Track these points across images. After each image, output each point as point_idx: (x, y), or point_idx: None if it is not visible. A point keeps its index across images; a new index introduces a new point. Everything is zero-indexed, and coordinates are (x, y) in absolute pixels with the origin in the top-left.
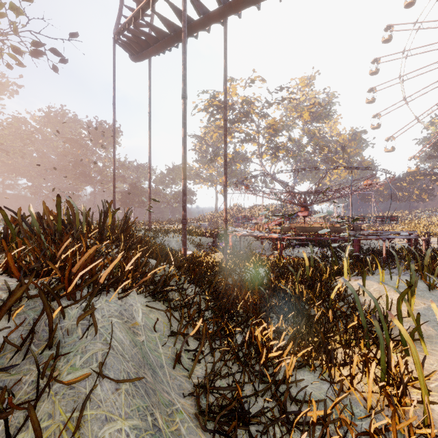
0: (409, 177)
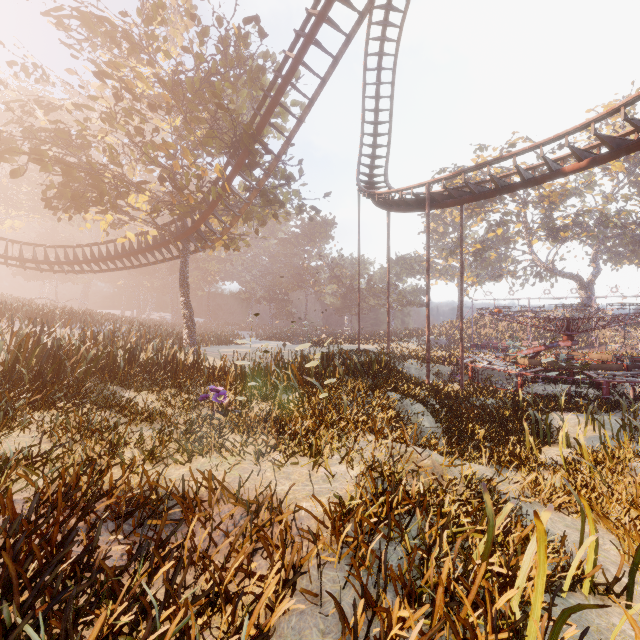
0: None
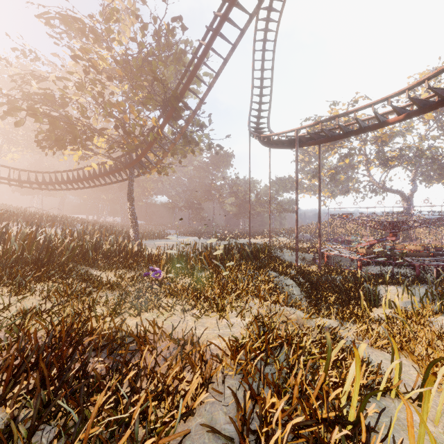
0: None
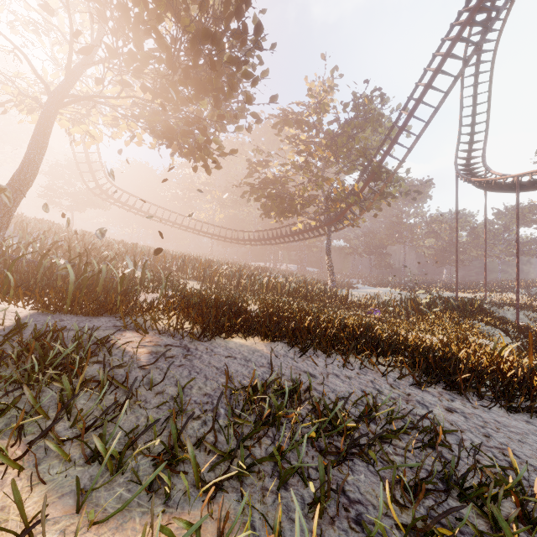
0: None
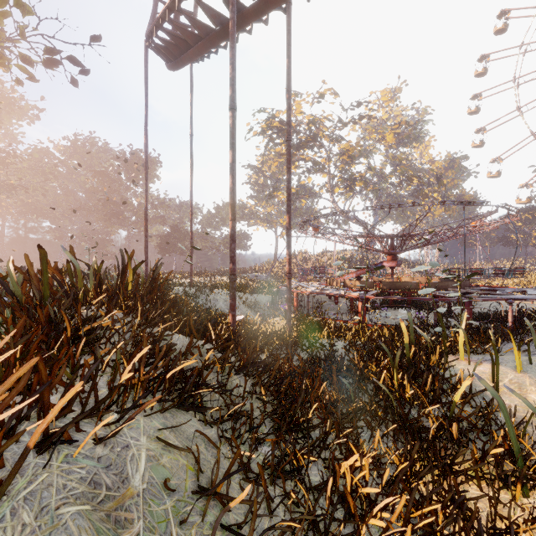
0: (525, 215)
